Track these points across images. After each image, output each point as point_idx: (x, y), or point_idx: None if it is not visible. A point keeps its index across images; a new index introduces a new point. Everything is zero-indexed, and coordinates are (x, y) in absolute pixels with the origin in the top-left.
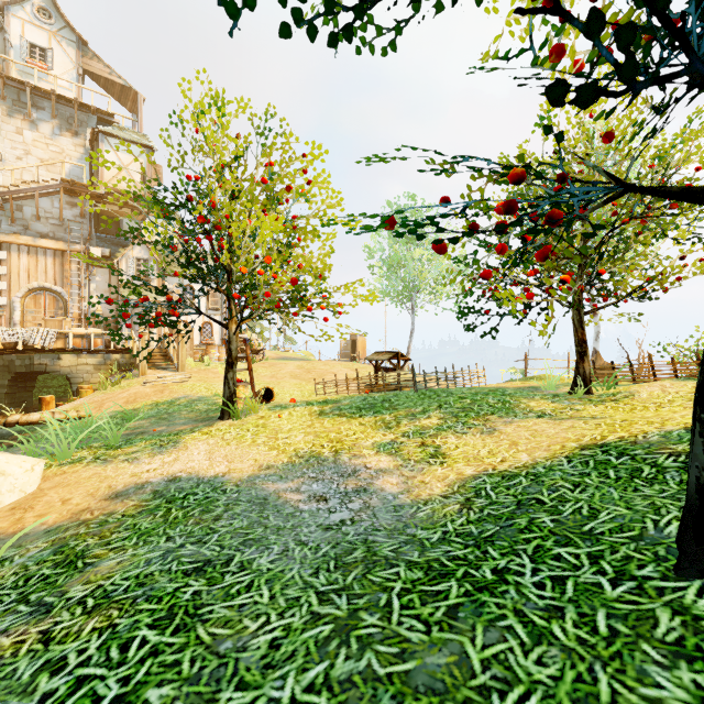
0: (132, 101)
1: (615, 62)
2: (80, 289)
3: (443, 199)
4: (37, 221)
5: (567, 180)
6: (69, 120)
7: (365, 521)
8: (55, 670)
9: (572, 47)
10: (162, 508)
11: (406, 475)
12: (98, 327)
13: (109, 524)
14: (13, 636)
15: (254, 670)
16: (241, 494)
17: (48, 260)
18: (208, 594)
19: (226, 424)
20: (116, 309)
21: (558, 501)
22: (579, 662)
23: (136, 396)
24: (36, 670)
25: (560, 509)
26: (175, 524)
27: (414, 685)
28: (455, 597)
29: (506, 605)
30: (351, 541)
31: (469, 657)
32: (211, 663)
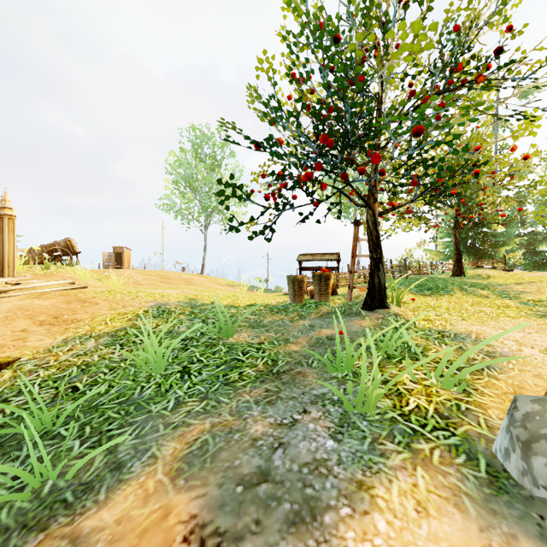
0: None
1: None
2: None
3: None
4: None
5: None
6: None
7: None
8: None
9: None
10: None
11: None
12: None
13: None
14: None
15: None
16: None
17: None
18: None
19: (404, 310)
20: None
21: None
22: None
23: (45, 312)
24: None
25: None
26: None
27: None
28: None
29: None
30: None
31: None
32: None
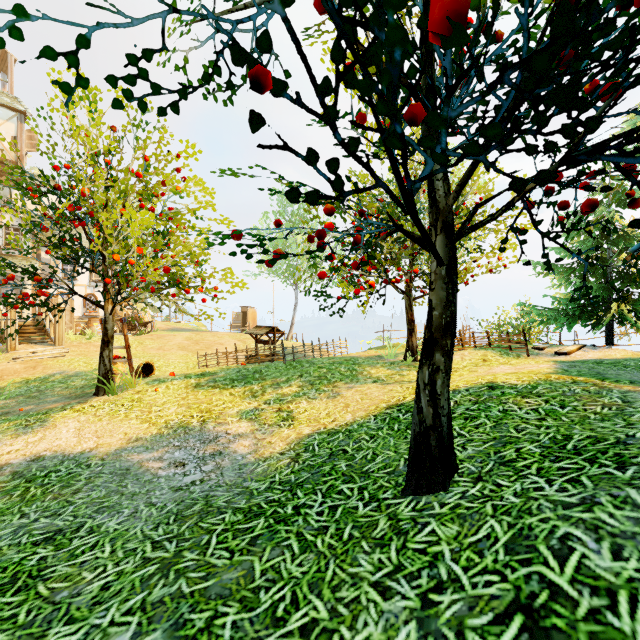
0: (0, 59)
1: (329, 180)
2: None
3: (276, 222)
4: None
5: (365, 215)
6: None
7: (212, 480)
8: None
9: None
10: (20, 488)
11: (258, 438)
12: None
13: None
14: None
15: (84, 608)
16: (105, 467)
17: None
18: (54, 558)
19: (100, 400)
20: None
21: (356, 450)
22: (322, 560)
23: (3, 373)
24: None
25: (355, 456)
26: (32, 501)
27: (208, 595)
28: (259, 530)
29: (293, 530)
30: (194, 498)
31: (254, 569)
32: (46, 610)
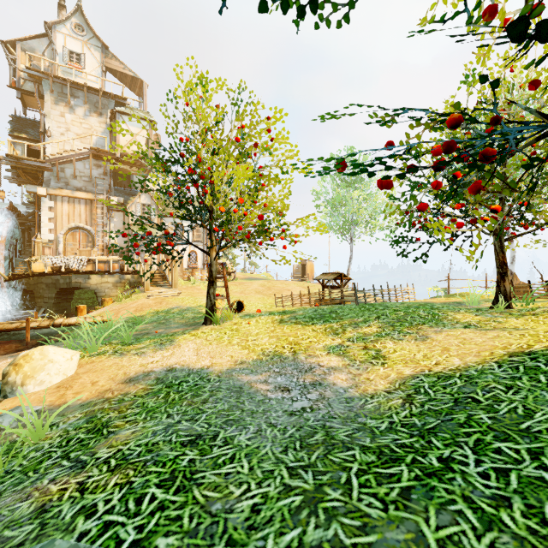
0: (139, 88)
1: None
2: (103, 228)
3: (388, 144)
4: (74, 179)
5: (500, 122)
6: (96, 104)
7: (322, 410)
8: (88, 514)
9: (502, 8)
10: (163, 392)
11: (353, 373)
12: (115, 255)
13: (125, 402)
14: (59, 484)
15: (240, 530)
16: (222, 383)
17: (82, 207)
18: (200, 462)
19: (208, 328)
20: (128, 242)
21: (492, 400)
22: None
23: (142, 306)
24: (75, 513)
25: (496, 408)
26: (173, 404)
27: None
28: (407, 481)
29: (454, 491)
30: (312, 426)
31: (424, 536)
32: (206, 521)
